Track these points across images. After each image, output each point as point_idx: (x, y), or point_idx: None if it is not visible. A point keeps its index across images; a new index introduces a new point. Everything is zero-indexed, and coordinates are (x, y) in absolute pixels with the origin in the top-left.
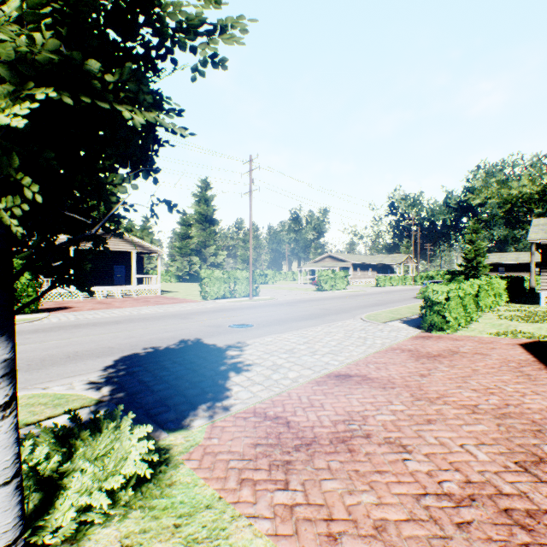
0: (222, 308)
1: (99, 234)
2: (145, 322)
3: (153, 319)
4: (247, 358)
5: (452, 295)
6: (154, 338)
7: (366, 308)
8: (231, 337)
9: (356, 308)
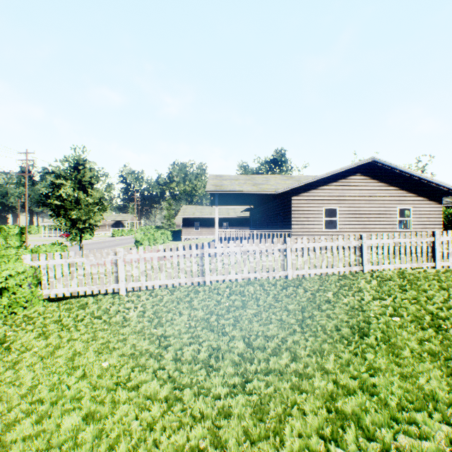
0: None
1: None
2: None
3: None
4: None
5: (145, 237)
6: None
7: (112, 247)
8: None
9: (107, 247)
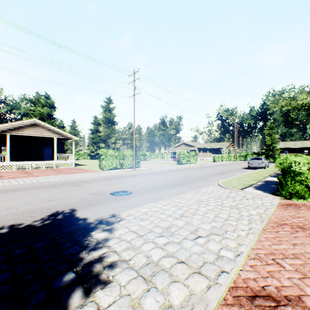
0: (112, 176)
1: (29, 125)
2: (40, 190)
3: (50, 186)
4: (113, 248)
5: None
6: (28, 210)
7: (216, 176)
8: (107, 207)
9: (209, 176)
